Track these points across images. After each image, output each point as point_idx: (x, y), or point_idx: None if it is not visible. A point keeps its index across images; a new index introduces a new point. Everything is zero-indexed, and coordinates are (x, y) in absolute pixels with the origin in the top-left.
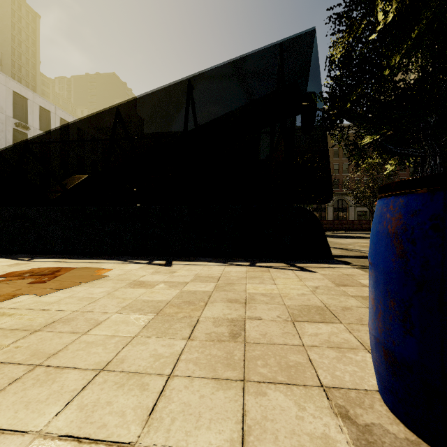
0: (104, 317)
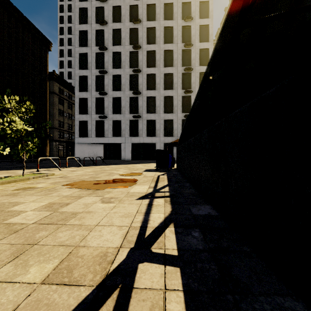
0: (4, 201)
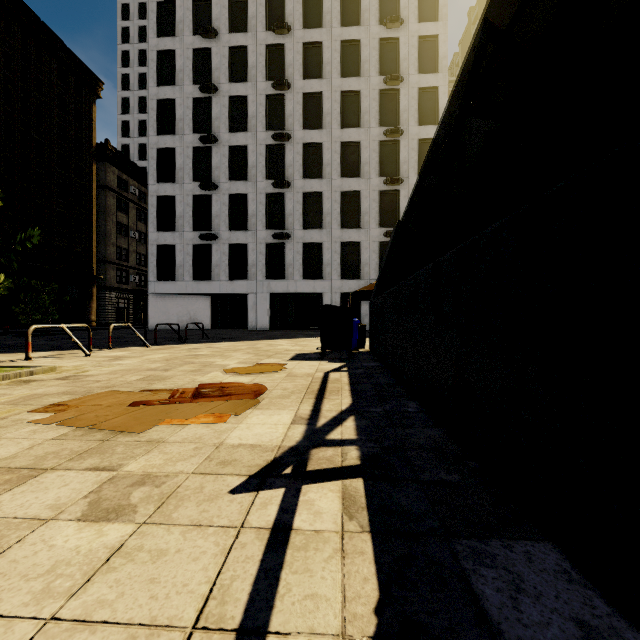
0: None
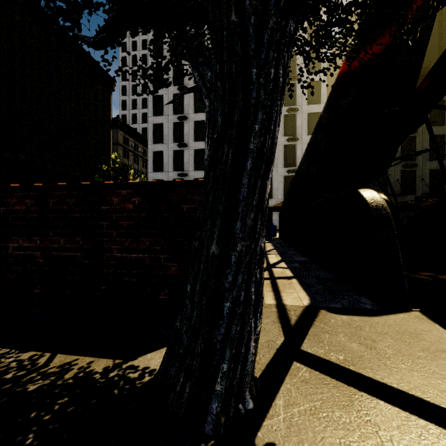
0: None
